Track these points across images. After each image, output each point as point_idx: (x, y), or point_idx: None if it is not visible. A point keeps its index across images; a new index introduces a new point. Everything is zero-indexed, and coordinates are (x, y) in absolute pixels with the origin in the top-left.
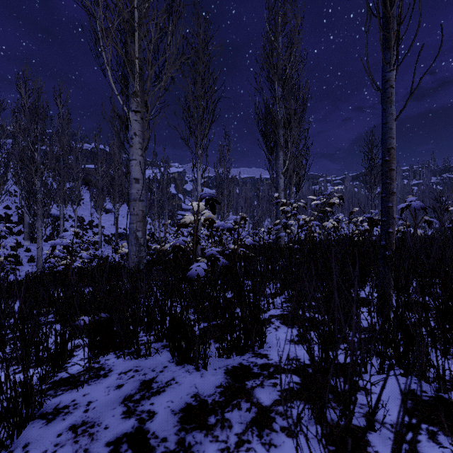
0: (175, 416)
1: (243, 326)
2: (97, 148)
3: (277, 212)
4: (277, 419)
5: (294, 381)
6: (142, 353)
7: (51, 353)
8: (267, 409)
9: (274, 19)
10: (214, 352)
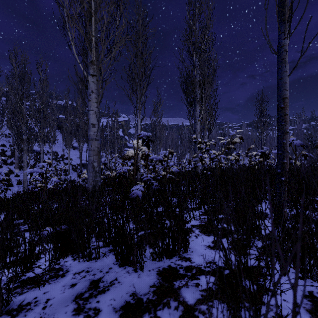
0: (116, 313)
1: (171, 236)
2: (67, 103)
3: (195, 148)
4: (200, 317)
5: (212, 282)
6: (93, 256)
7: (17, 259)
8: (192, 308)
9: (193, 10)
10: (149, 256)
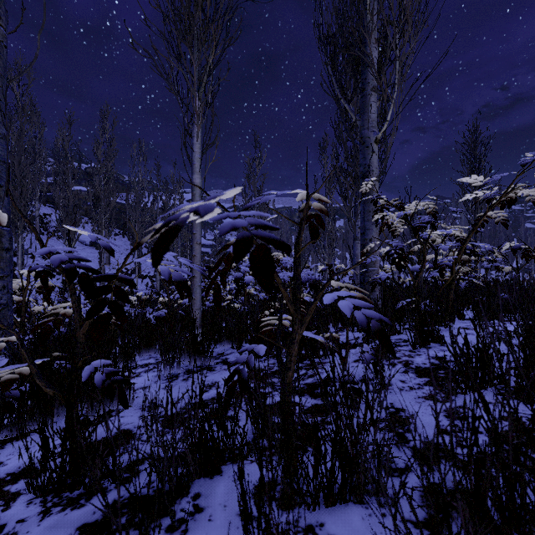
0: None
1: None
2: (65, 149)
3: (364, 227)
4: None
5: None
6: None
7: None
8: None
9: None
10: None
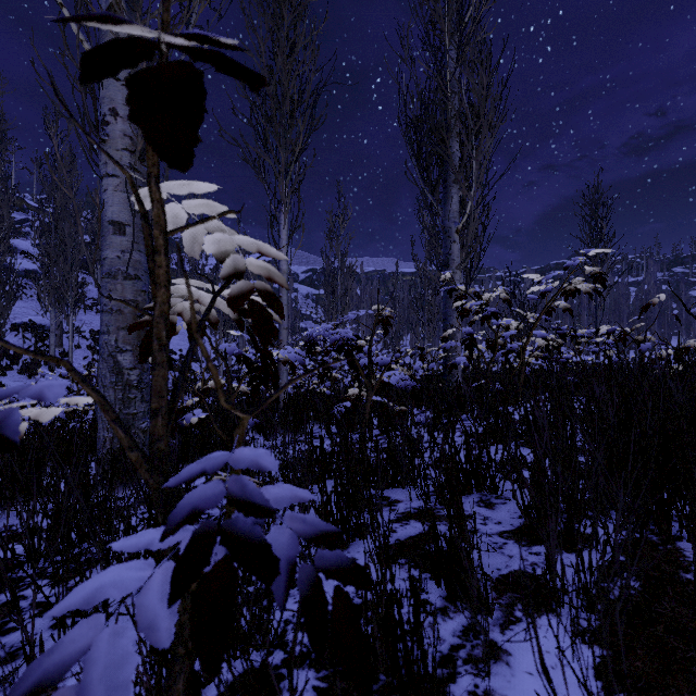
0: None
1: None
2: None
3: (446, 313)
4: None
5: None
6: None
7: None
8: None
9: None
10: None
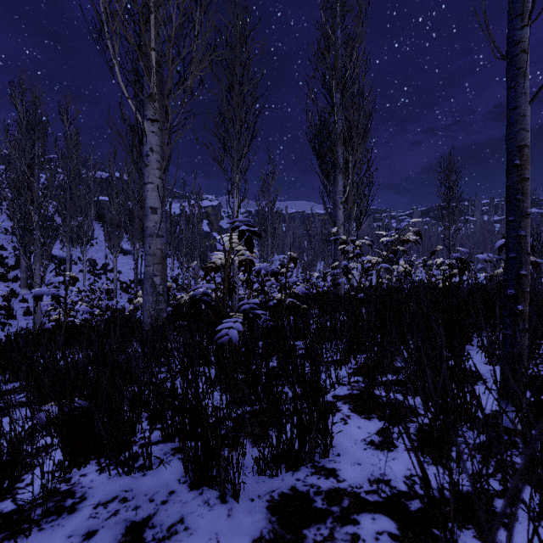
0: None
1: (296, 424)
2: (111, 175)
3: (334, 252)
4: None
5: (387, 532)
6: (140, 463)
7: None
8: None
9: (332, 8)
10: (252, 464)
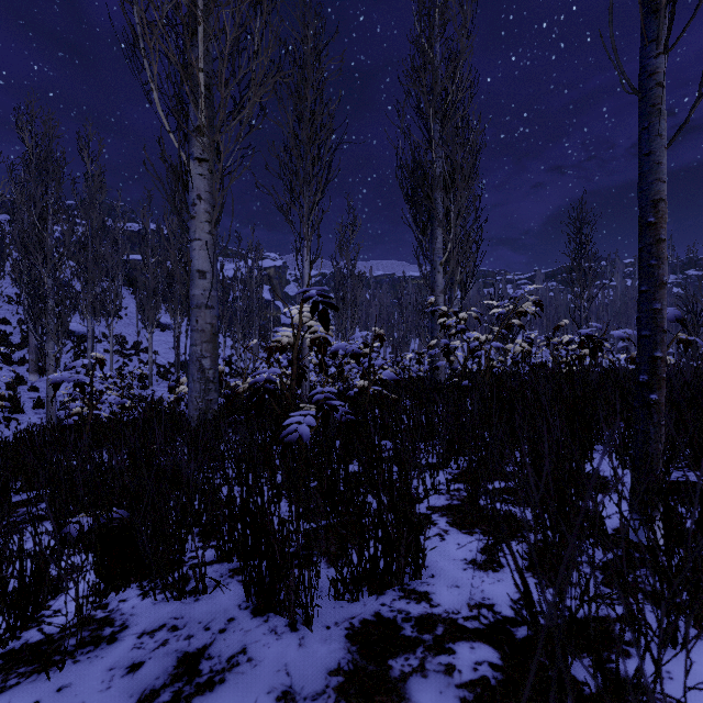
0: None
1: (381, 538)
2: (146, 227)
3: (432, 328)
4: None
5: (487, 662)
6: (191, 587)
7: None
8: None
9: (428, 14)
10: (327, 587)
